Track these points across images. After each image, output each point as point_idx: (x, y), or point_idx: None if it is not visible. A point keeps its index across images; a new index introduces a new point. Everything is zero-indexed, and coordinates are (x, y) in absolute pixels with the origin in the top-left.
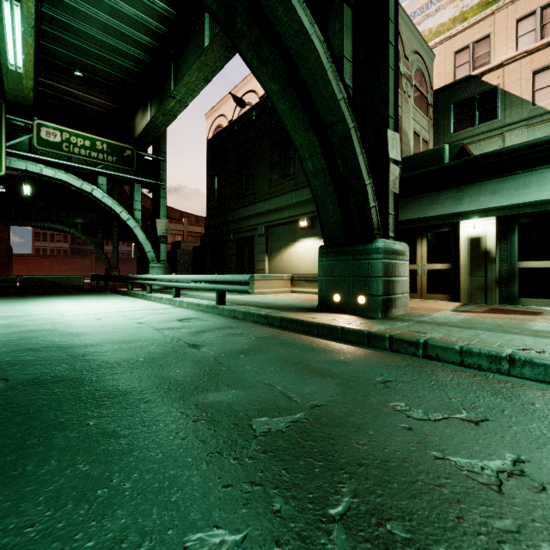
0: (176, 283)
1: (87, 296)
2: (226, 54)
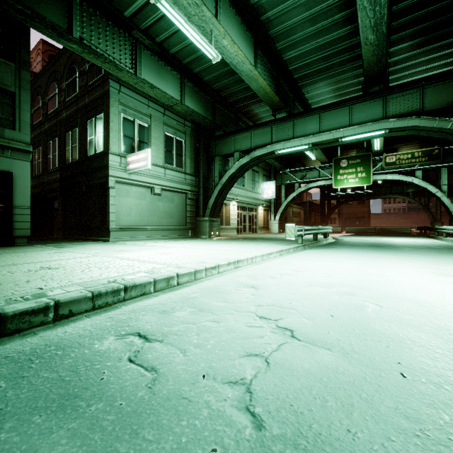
0: None
1: (408, 237)
2: None
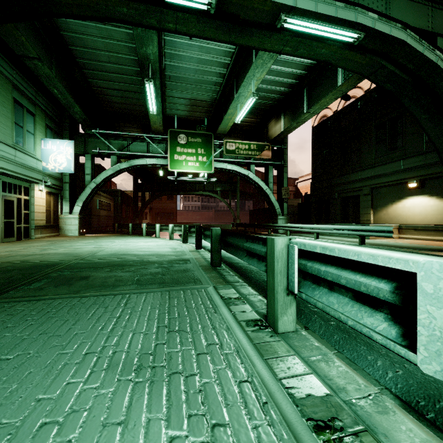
0: (319, 230)
1: None
2: (357, 81)
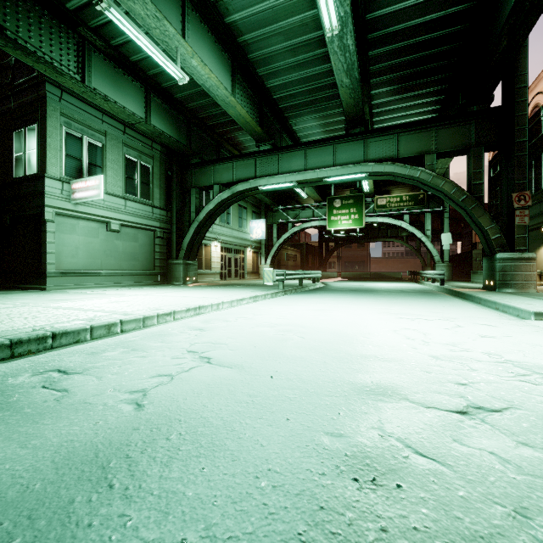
0: (430, 275)
1: (396, 282)
2: None
